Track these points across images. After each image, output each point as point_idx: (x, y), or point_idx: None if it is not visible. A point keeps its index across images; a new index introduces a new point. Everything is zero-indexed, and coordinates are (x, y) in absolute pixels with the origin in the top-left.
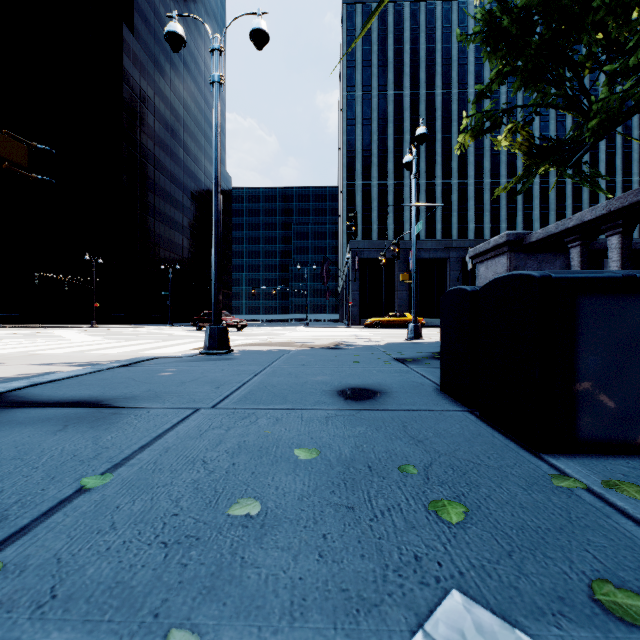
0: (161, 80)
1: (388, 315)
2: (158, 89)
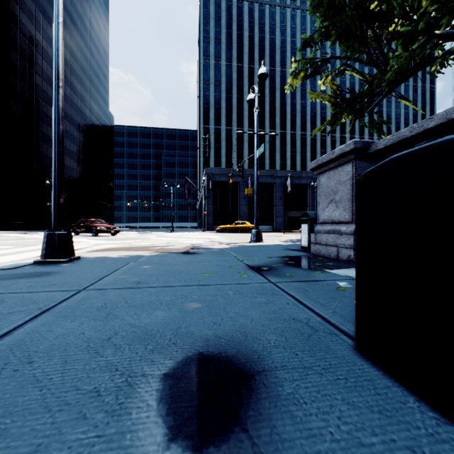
0: (49, 28)
1: (233, 223)
2: (46, 35)
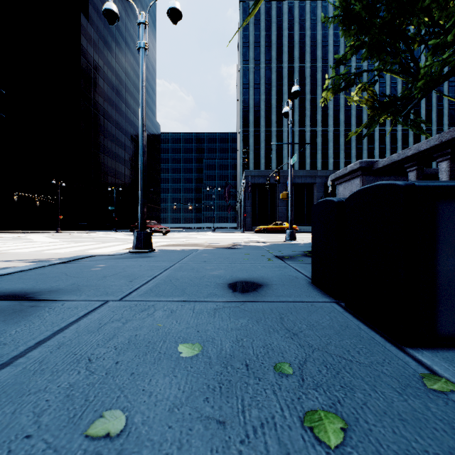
0: (109, 54)
1: (272, 224)
2: (106, 61)
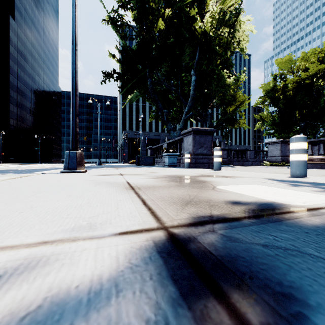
0: (27, 41)
1: None
2: (26, 46)
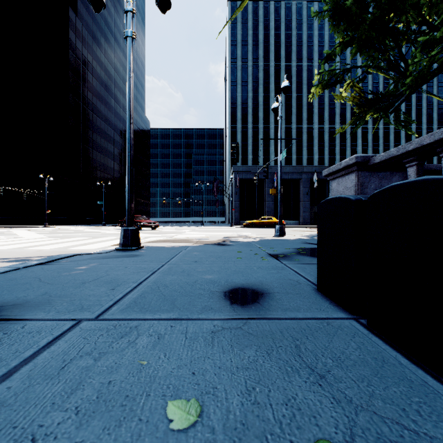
0: (98, 49)
1: (260, 218)
2: (95, 56)
